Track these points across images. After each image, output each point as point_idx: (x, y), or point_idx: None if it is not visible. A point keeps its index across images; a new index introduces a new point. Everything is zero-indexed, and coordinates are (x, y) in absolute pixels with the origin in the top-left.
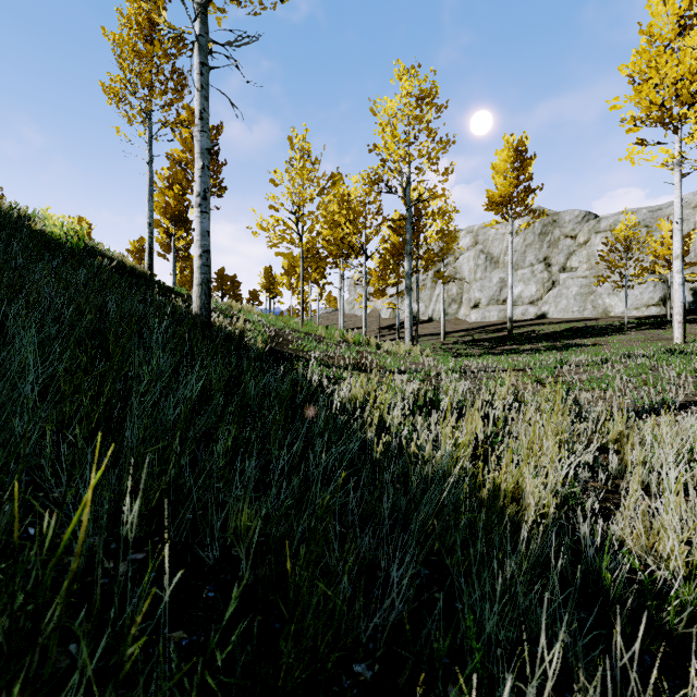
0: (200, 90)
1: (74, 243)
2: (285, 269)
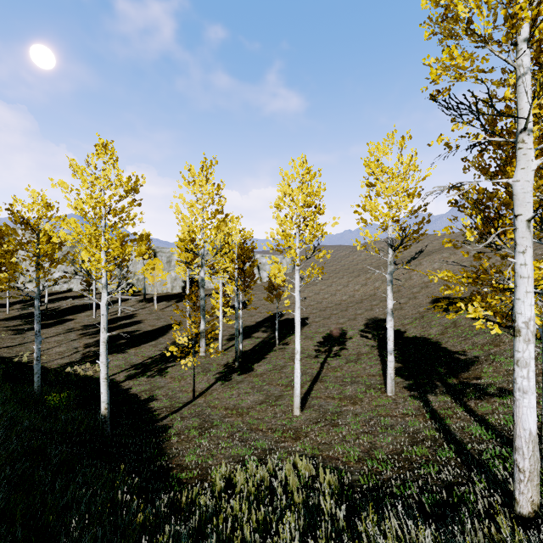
0: None
1: None
2: None
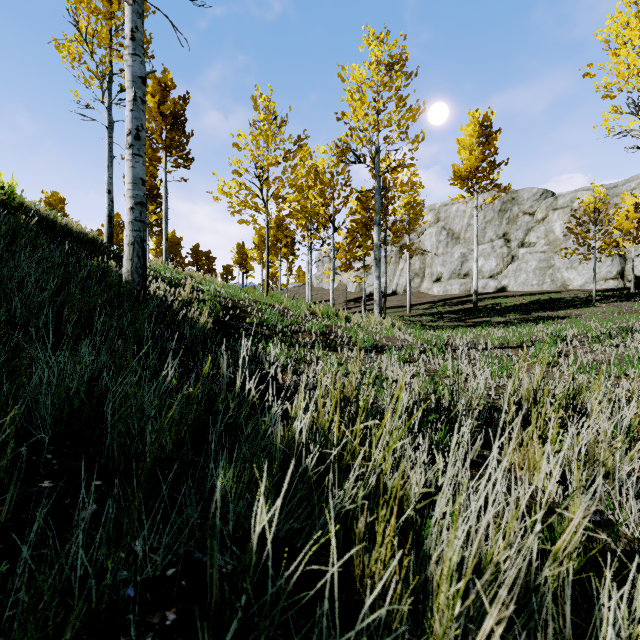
0: (132, 4)
1: (0, 201)
2: (256, 244)
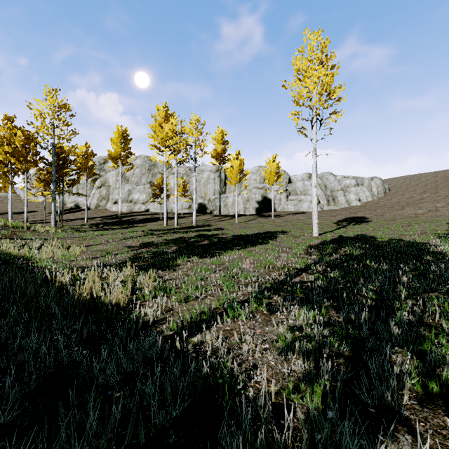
0: None
1: None
2: None
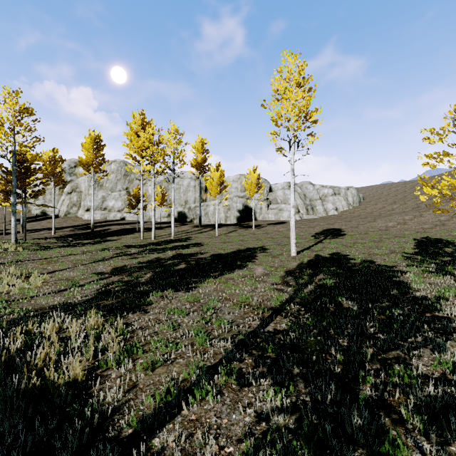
0: None
1: None
2: None
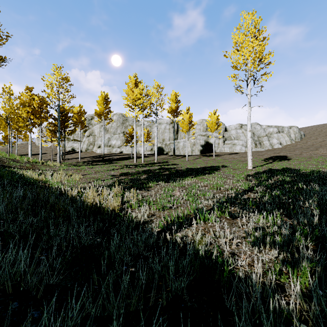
0: None
1: None
2: None
